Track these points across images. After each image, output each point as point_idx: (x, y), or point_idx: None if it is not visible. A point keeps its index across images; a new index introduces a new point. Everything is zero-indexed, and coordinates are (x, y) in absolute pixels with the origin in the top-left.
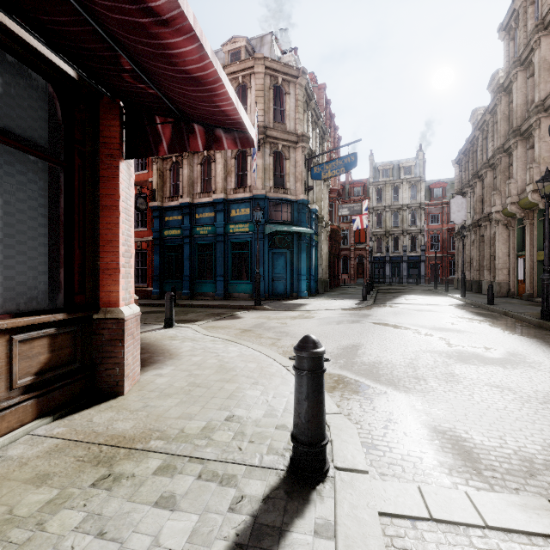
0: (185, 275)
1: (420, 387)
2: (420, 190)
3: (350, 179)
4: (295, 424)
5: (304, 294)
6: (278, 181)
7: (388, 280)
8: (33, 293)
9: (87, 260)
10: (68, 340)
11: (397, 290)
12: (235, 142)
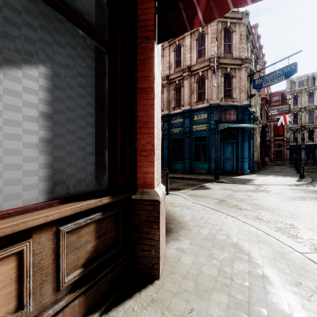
0: (164, 158)
1: None
2: None
3: (269, 91)
4: None
5: (247, 171)
6: (226, 94)
7: (303, 162)
8: (81, 175)
9: (126, 142)
10: (112, 223)
11: None
12: None
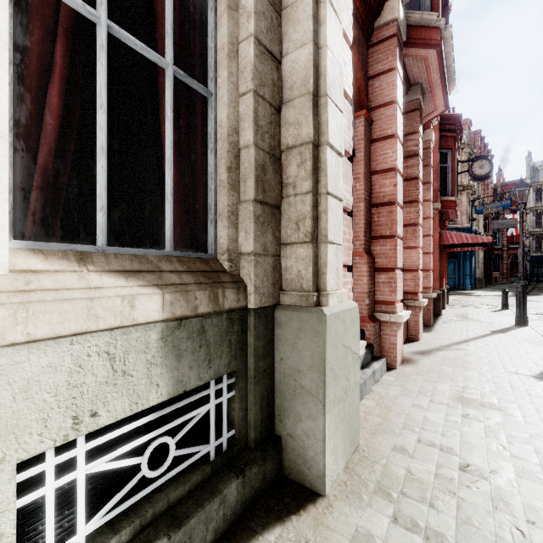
0: None
1: (536, 309)
2: None
3: (501, 180)
4: (502, 302)
5: (468, 287)
6: None
7: None
8: None
9: None
10: None
11: None
12: (479, 249)
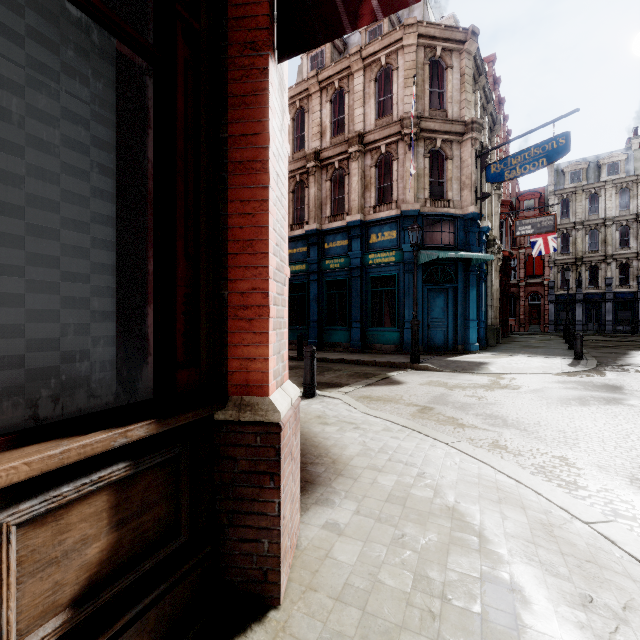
0: (311, 320)
1: None
2: (636, 194)
3: (517, 190)
4: None
5: (474, 347)
6: (435, 191)
7: (579, 327)
8: (76, 369)
9: (202, 287)
10: (160, 484)
11: (607, 342)
12: None
